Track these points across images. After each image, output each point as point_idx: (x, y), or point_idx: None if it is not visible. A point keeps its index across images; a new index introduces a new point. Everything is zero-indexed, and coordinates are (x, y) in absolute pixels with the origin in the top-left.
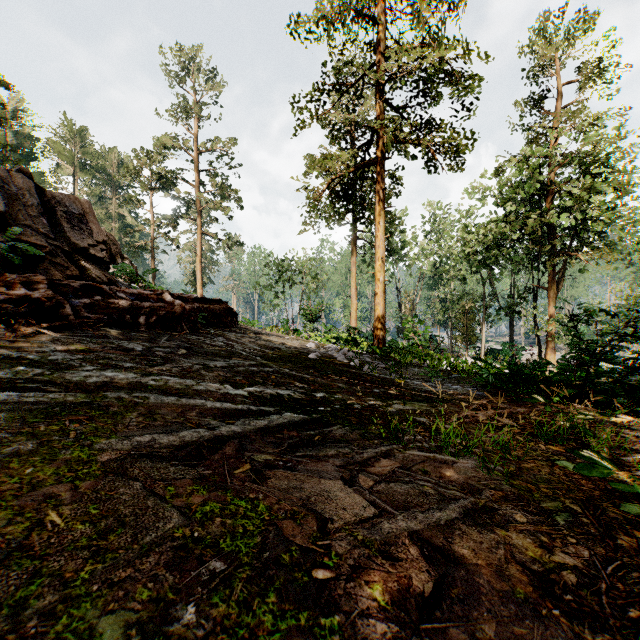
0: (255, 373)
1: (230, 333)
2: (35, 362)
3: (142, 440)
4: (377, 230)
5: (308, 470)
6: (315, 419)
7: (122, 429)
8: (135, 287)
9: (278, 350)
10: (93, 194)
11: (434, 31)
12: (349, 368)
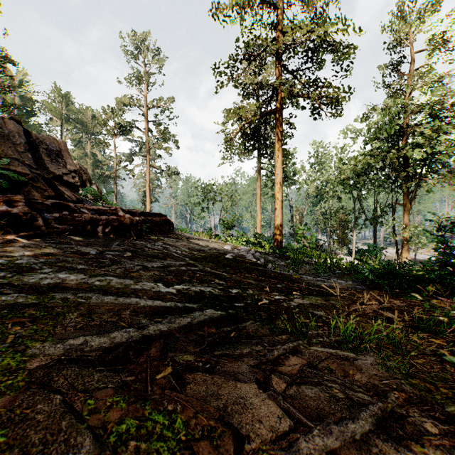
0: (183, 272)
1: (167, 238)
2: (3, 266)
3: (75, 343)
4: (276, 162)
5: (225, 372)
6: (231, 315)
7: (60, 331)
8: (97, 204)
9: (203, 252)
10: (74, 139)
11: (320, 12)
12: (257, 266)
